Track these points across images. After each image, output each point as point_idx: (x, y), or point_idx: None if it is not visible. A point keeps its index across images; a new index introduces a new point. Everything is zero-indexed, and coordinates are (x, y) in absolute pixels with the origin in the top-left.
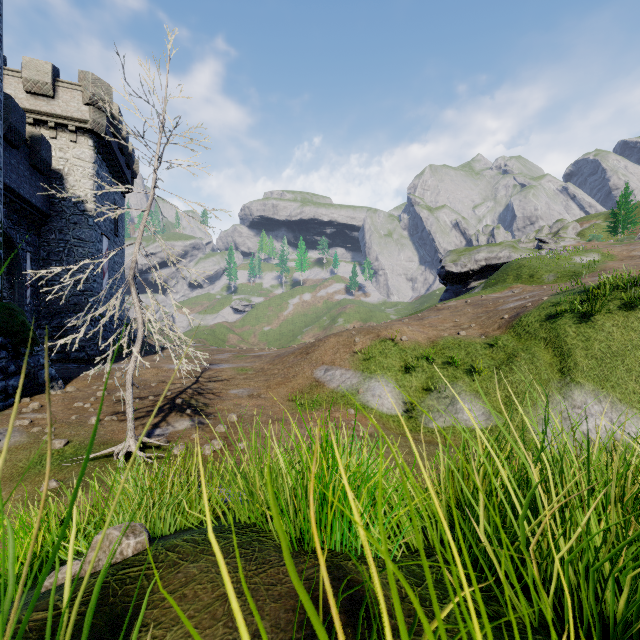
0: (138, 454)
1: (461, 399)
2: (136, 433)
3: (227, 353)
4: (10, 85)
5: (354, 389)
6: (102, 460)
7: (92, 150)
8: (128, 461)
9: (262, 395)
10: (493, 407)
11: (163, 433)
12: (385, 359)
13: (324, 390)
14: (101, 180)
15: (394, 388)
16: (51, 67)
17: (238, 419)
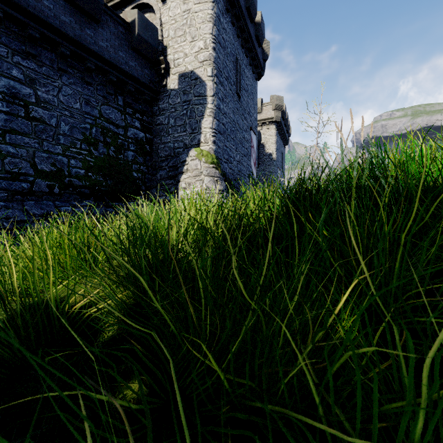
0: None
1: None
2: None
3: None
4: None
5: None
6: None
7: (275, 130)
8: None
9: None
10: None
11: None
12: None
13: None
14: (277, 143)
15: None
16: (260, 100)
17: None
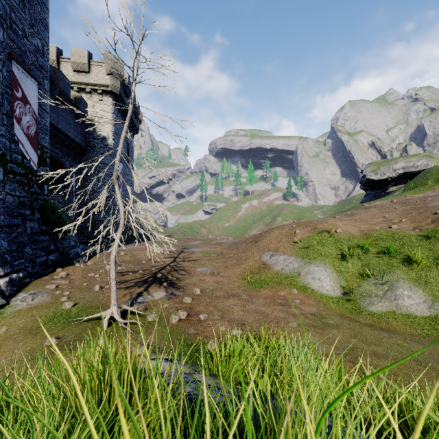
0: (118, 320)
1: (400, 286)
2: (124, 300)
3: (198, 241)
4: (64, 68)
5: (296, 272)
6: (94, 322)
7: (112, 105)
8: (112, 325)
9: (221, 273)
10: (435, 296)
11: (143, 301)
12: (322, 248)
13: (270, 271)
14: (118, 125)
15: (332, 273)
16: (87, 52)
17: (201, 292)
